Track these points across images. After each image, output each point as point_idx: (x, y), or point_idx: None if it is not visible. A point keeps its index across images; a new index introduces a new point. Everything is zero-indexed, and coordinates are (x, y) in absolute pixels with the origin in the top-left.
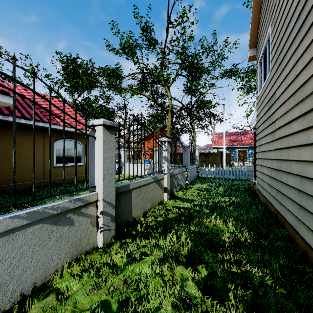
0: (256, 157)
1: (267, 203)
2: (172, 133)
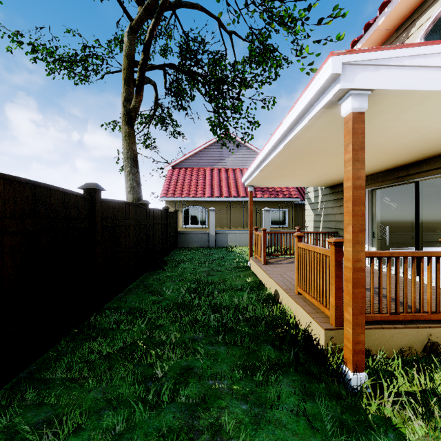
0: None
1: None
2: None
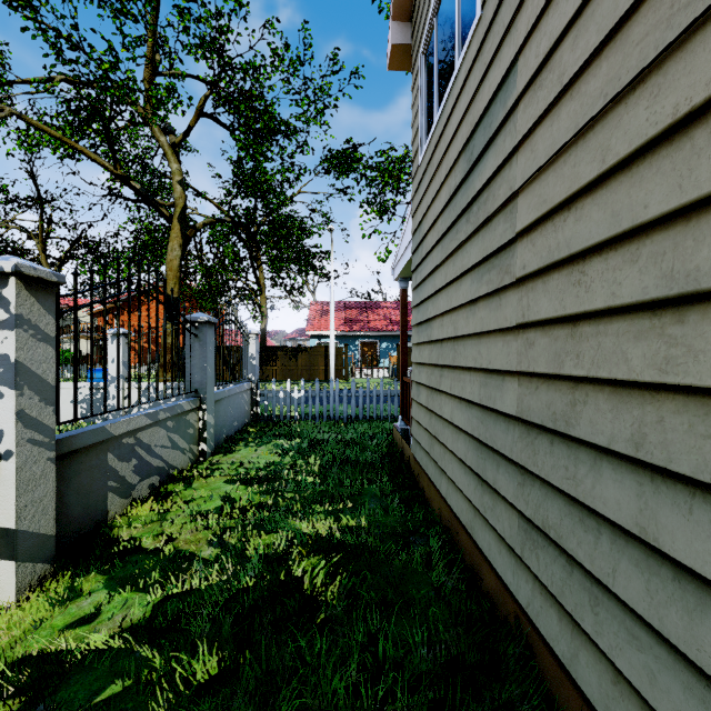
0: (412, 360)
1: (460, 533)
2: (203, 292)
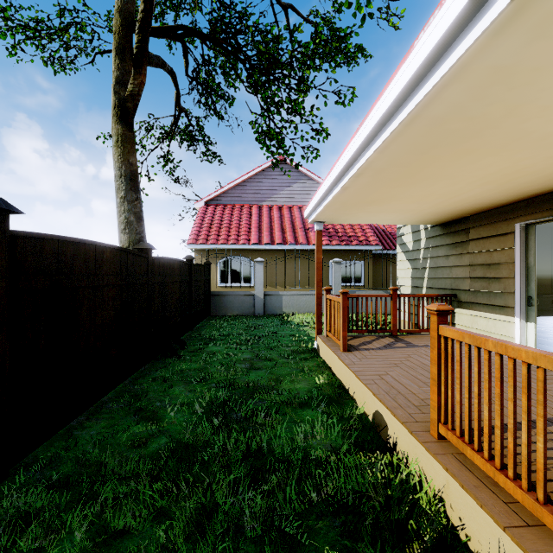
0: None
1: None
2: None
